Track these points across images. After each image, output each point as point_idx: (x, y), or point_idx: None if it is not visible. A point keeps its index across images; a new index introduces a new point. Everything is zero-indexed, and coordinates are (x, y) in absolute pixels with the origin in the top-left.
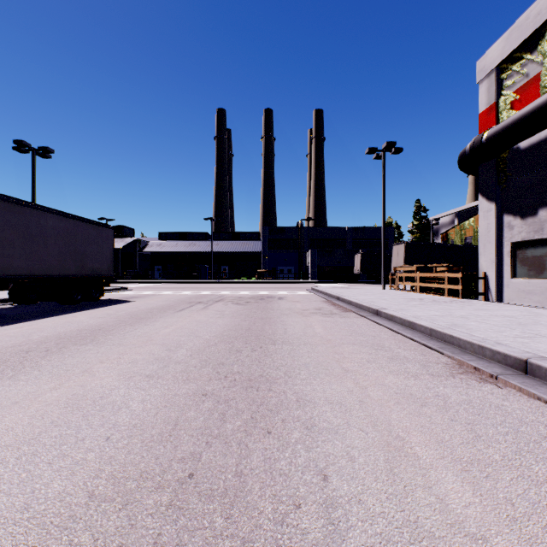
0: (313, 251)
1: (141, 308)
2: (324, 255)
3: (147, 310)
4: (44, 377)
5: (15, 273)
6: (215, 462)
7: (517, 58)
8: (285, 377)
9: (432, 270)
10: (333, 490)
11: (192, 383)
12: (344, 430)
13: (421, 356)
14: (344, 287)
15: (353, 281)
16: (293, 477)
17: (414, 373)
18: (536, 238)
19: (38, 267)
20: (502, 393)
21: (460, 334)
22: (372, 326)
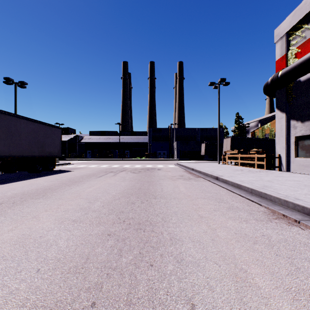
0: (177, 142)
1: (76, 175)
2: (184, 144)
3: (80, 176)
4: (7, 221)
5: (1, 154)
6: (112, 292)
7: (299, 27)
8: (162, 221)
9: (247, 153)
10: None
11: (102, 226)
12: (204, 263)
13: (247, 207)
14: (195, 163)
15: (200, 159)
16: (169, 306)
17: (244, 218)
18: None
19: (15, 151)
20: (305, 233)
21: (271, 192)
22: (214, 186)
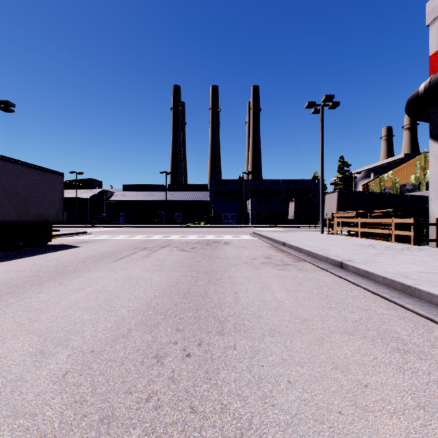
0: (253, 200)
1: (78, 257)
2: (262, 204)
3: (82, 259)
4: None
5: None
6: None
7: None
8: None
9: (362, 216)
10: None
11: None
12: None
13: None
14: (283, 231)
15: (287, 226)
16: None
17: None
18: None
19: None
20: None
21: None
22: (345, 286)
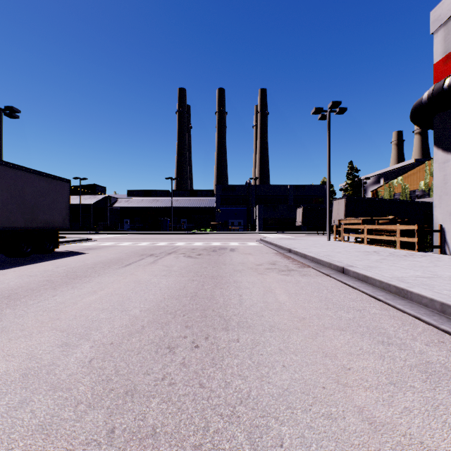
0: (260, 206)
1: (86, 263)
2: (269, 210)
3: (91, 265)
4: None
5: None
6: None
7: None
8: None
9: (370, 222)
10: None
11: None
12: None
13: None
14: (290, 238)
15: (295, 232)
16: None
17: None
18: None
19: None
20: None
21: None
22: (344, 289)
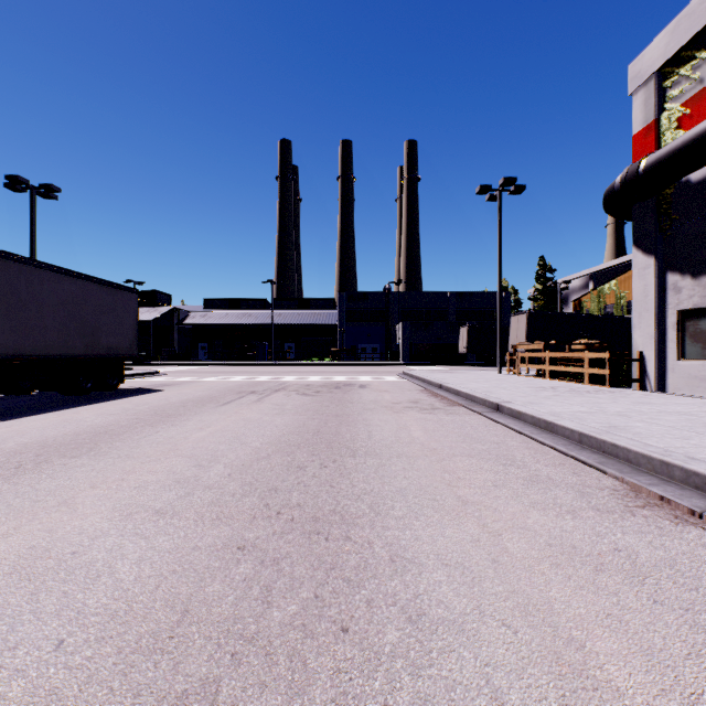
0: (405, 324)
1: (171, 401)
2: (419, 330)
3: (179, 404)
4: None
5: None
6: (244, 705)
7: (687, 58)
8: (371, 514)
9: (564, 349)
10: None
11: (225, 525)
12: (475, 624)
13: (574, 477)
14: (446, 371)
15: (457, 363)
16: None
17: (569, 506)
18: None
19: (29, 344)
20: None
21: (628, 443)
22: (492, 427)
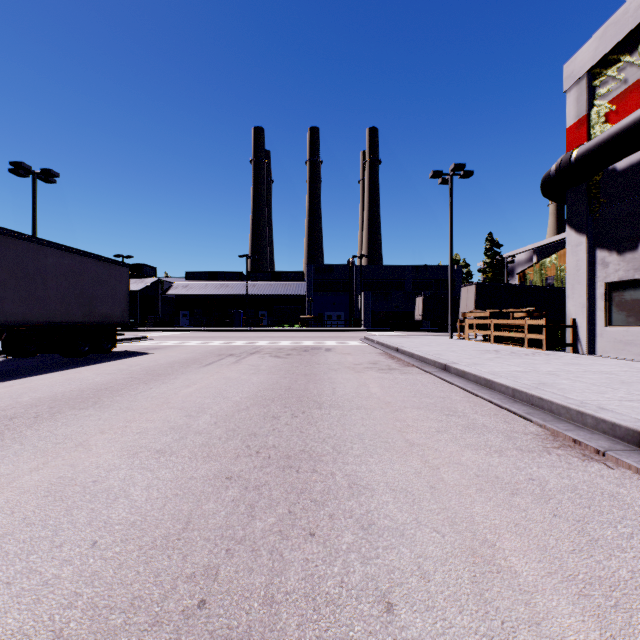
0: (366, 294)
1: (160, 362)
2: (379, 299)
3: (167, 365)
4: (26, 453)
5: (7, 319)
6: (237, 582)
7: (613, 61)
8: (334, 453)
9: (508, 316)
10: (402, 628)
11: (214, 461)
12: (413, 530)
13: (504, 424)
14: (403, 336)
15: (414, 329)
16: (345, 606)
17: (497, 447)
18: (636, 277)
19: (35, 312)
20: (614, 476)
21: (551, 396)
22: (439, 384)
